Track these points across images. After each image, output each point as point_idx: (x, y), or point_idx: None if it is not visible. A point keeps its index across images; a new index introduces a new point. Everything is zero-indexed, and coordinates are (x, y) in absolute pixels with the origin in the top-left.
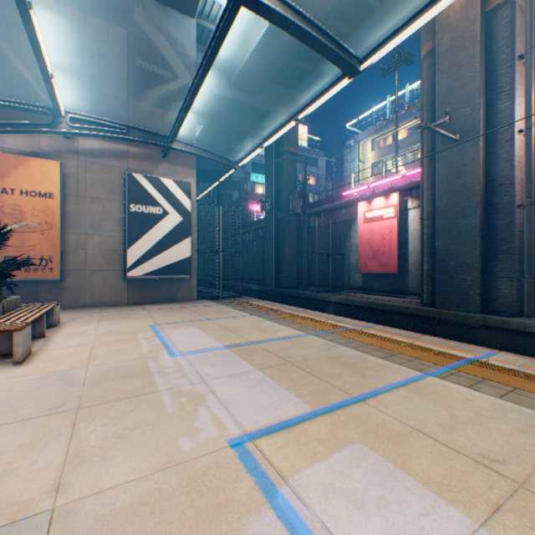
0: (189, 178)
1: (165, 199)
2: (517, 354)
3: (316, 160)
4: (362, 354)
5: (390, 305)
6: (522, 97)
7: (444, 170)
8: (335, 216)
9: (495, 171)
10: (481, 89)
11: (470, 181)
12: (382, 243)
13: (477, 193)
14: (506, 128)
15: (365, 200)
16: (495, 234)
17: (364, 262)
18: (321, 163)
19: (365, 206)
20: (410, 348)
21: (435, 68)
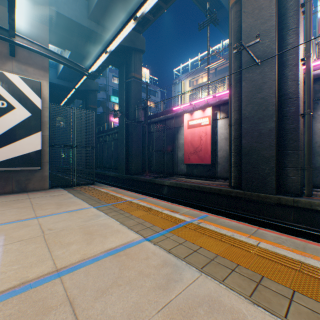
0: (42, 79)
1: (11, 93)
2: (308, 227)
3: (155, 92)
4: (220, 290)
5: (209, 188)
6: (301, 36)
7: (248, 87)
8: (168, 124)
9: (285, 88)
10: (276, 26)
11: (268, 95)
12: (200, 143)
13: (274, 104)
14: (293, 56)
15: (188, 113)
16: (285, 135)
17: (188, 156)
18: (158, 94)
19: (189, 116)
20: (267, 259)
21: (242, 11)
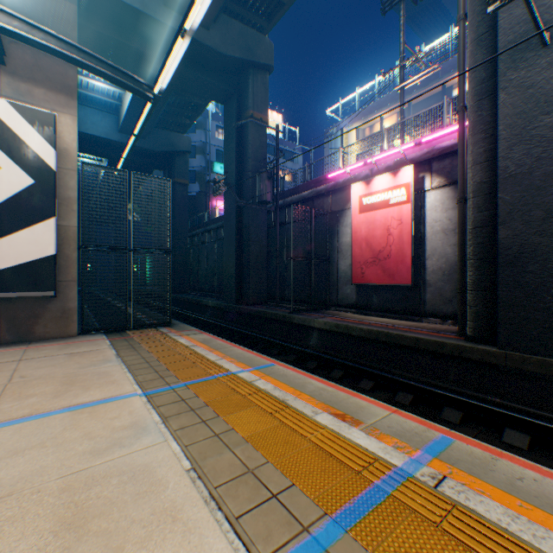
0: (62, 112)
1: None
2: None
3: (292, 153)
4: None
5: (412, 338)
6: None
7: (517, 104)
8: (318, 206)
9: None
10: None
11: None
12: (387, 241)
13: None
14: None
15: (361, 181)
16: None
17: (360, 268)
18: (298, 157)
19: (362, 188)
20: None
21: None
